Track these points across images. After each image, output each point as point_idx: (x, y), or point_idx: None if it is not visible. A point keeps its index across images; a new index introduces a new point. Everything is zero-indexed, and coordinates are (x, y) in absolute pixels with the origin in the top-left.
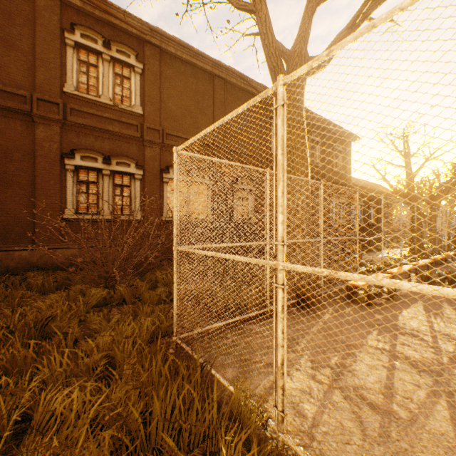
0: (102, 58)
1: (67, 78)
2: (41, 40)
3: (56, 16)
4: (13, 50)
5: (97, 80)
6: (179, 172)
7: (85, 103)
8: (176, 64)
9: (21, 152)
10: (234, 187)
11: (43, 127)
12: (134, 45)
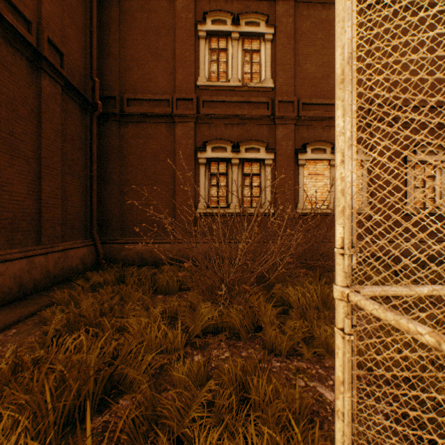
0: (231, 39)
1: (200, 71)
2: (179, 42)
3: (191, 14)
4: (159, 61)
5: (226, 64)
6: (356, 27)
7: (215, 92)
8: (314, 12)
9: (165, 152)
10: (407, 160)
11: (180, 125)
12: (263, 11)
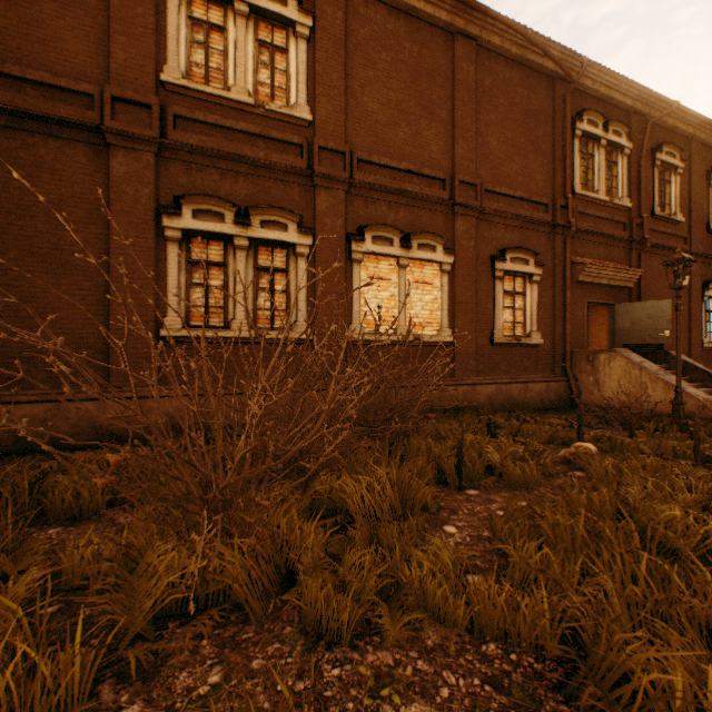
0: (234, 11)
1: (167, 54)
2: None
3: None
4: (70, 6)
5: (224, 56)
6: None
7: (201, 105)
8: (377, 15)
9: (84, 206)
10: (496, 268)
11: (123, 154)
12: None
